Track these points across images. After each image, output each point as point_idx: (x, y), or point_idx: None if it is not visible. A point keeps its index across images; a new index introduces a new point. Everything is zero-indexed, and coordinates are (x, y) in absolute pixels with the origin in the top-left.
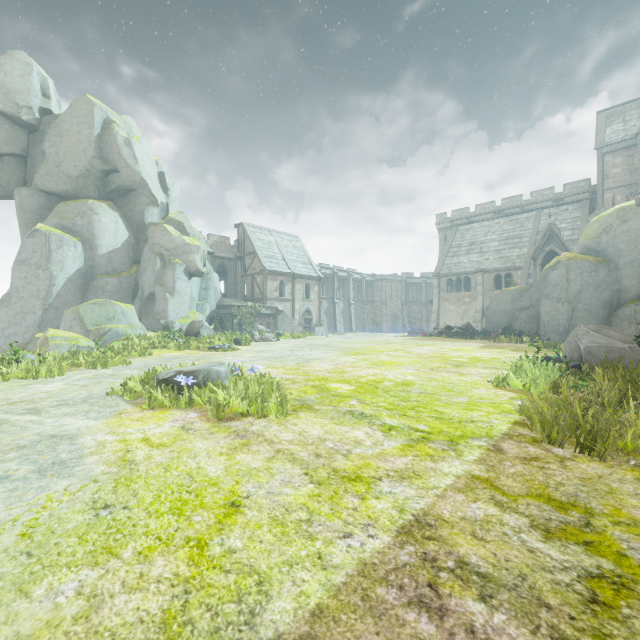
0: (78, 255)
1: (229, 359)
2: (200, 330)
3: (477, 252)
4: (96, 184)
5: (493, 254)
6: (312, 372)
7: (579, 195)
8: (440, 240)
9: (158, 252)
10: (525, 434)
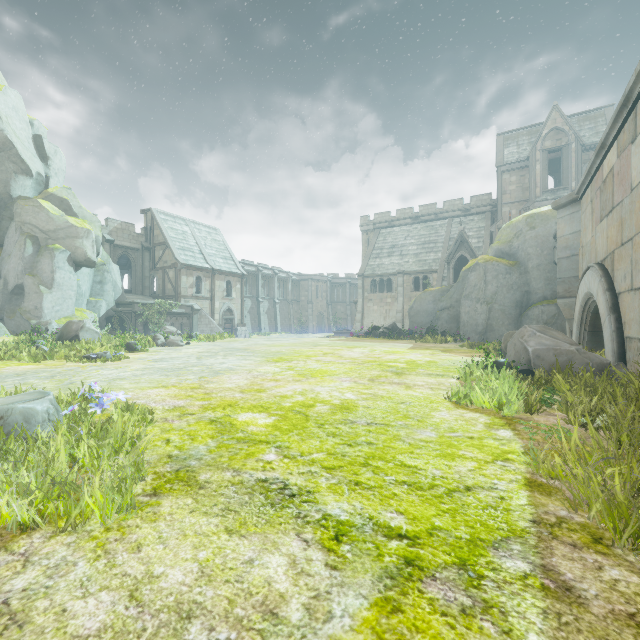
0: None
1: (103, 374)
2: (79, 333)
3: (398, 255)
4: None
5: (412, 257)
6: (217, 392)
7: (483, 207)
8: (364, 242)
9: (29, 234)
10: (566, 518)
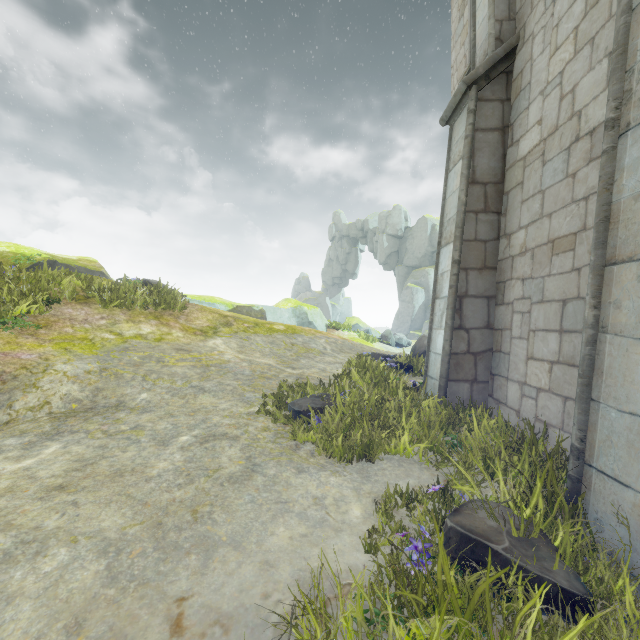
0: (422, 296)
1: None
2: None
3: None
4: (428, 259)
5: None
6: None
7: None
8: None
9: None
10: None
